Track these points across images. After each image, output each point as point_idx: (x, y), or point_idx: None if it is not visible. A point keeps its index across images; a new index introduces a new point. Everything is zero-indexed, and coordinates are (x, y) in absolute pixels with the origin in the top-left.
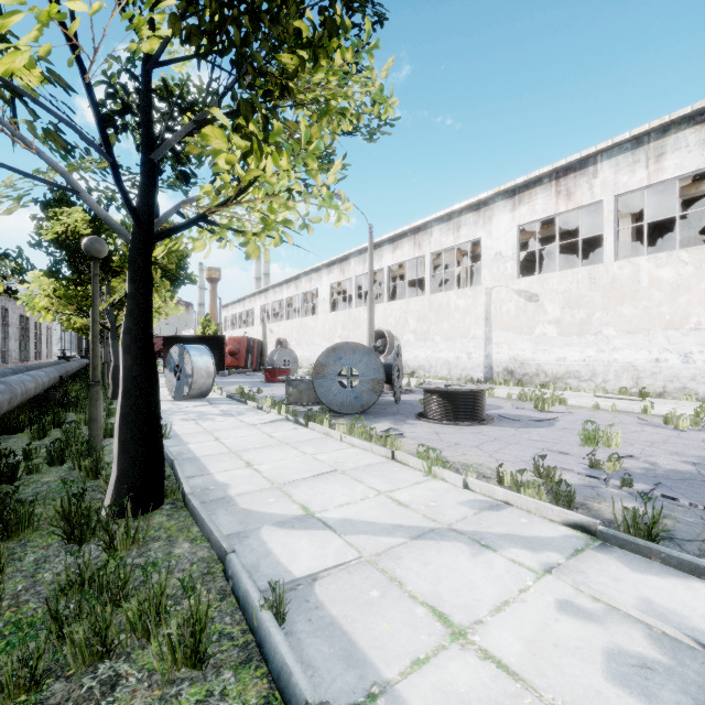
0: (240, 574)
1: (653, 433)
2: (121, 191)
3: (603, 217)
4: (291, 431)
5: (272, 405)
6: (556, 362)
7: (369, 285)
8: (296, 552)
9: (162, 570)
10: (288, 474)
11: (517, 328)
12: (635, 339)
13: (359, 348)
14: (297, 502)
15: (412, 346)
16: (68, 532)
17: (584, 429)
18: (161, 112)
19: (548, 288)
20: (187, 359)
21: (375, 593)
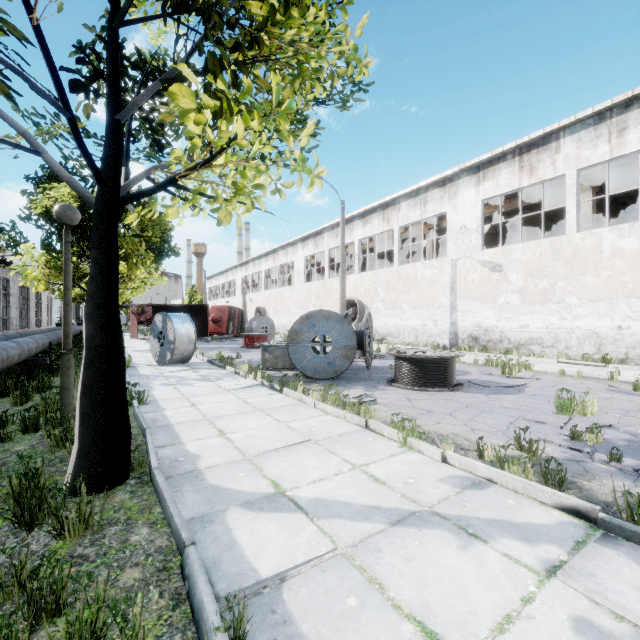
0: (197, 576)
1: (625, 400)
2: (82, 150)
3: (564, 191)
4: (266, 396)
5: (249, 371)
6: (520, 330)
7: (341, 257)
8: (264, 542)
9: (113, 563)
10: (260, 444)
11: (481, 297)
12: (597, 307)
13: (332, 316)
14: (268, 477)
15: (381, 314)
16: (18, 515)
17: (558, 397)
18: (134, 80)
19: (511, 258)
20: (170, 326)
21: (352, 600)
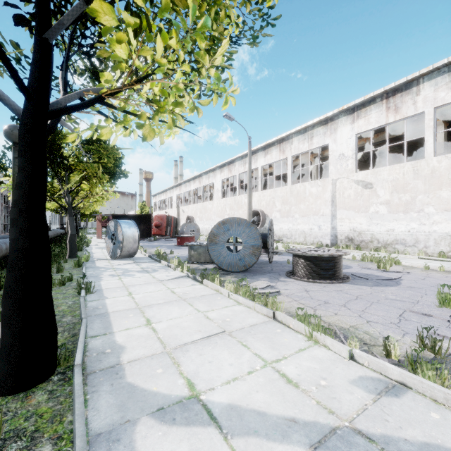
0: None
1: None
2: (2, 59)
3: (420, 126)
4: (189, 287)
5: (177, 265)
6: (386, 233)
7: (248, 179)
8: None
9: None
10: (180, 335)
11: (355, 208)
12: (450, 215)
13: (242, 222)
14: (184, 375)
15: (278, 221)
16: None
17: (440, 291)
18: None
19: (380, 178)
20: (119, 230)
21: None
